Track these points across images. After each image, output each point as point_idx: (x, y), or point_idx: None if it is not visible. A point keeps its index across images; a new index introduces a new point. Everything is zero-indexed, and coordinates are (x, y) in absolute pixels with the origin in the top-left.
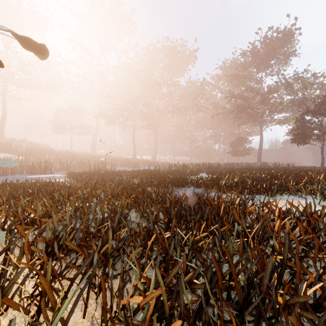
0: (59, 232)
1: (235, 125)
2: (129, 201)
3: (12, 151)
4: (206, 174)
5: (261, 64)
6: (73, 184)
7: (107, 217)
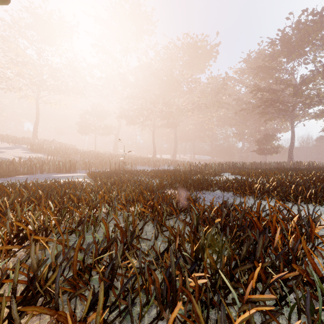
0: (37, 268)
1: (261, 121)
2: (144, 210)
3: (43, 151)
4: (231, 175)
5: (293, 53)
6: (90, 185)
7: (112, 240)
